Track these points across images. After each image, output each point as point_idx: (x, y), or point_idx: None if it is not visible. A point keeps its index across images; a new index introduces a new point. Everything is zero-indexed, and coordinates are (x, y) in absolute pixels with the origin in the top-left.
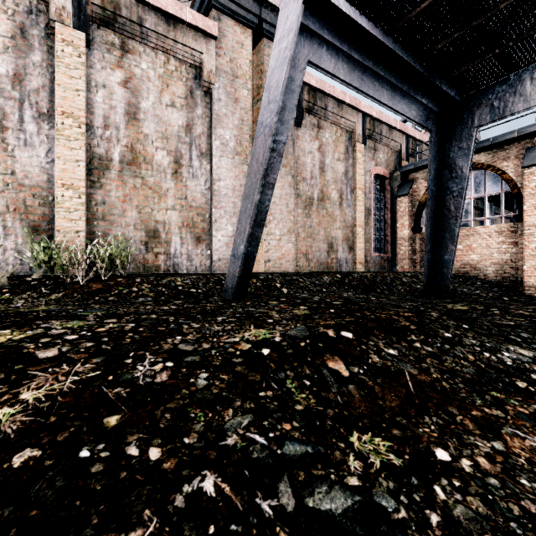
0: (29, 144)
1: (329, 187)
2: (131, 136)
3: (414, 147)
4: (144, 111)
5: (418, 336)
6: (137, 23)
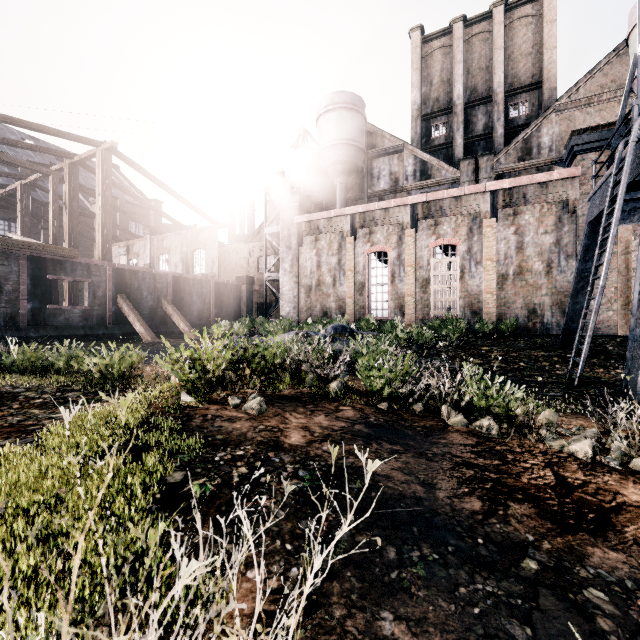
0: (473, 277)
1: None
2: (518, 259)
3: None
4: (526, 243)
5: (598, 359)
6: (522, 197)
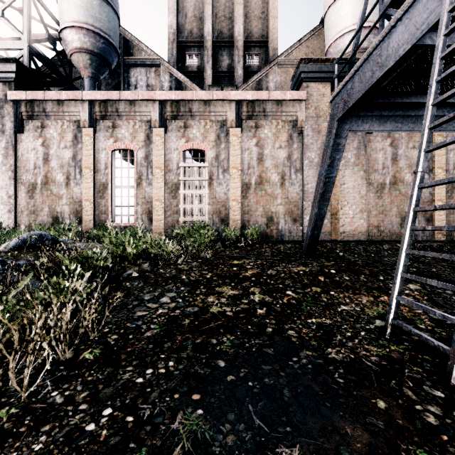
0: (220, 184)
1: (402, 172)
2: (259, 170)
3: None
4: (266, 155)
5: (365, 275)
6: (262, 112)
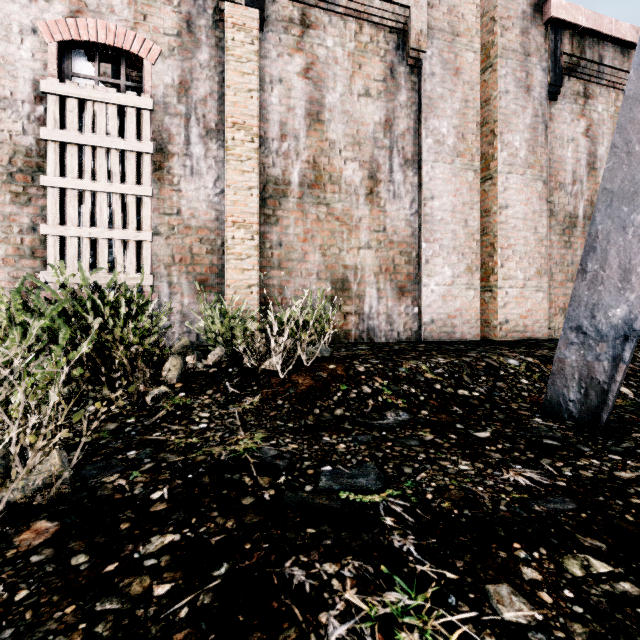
0: (196, 172)
1: None
2: (312, 147)
3: None
4: (329, 109)
5: None
6: None
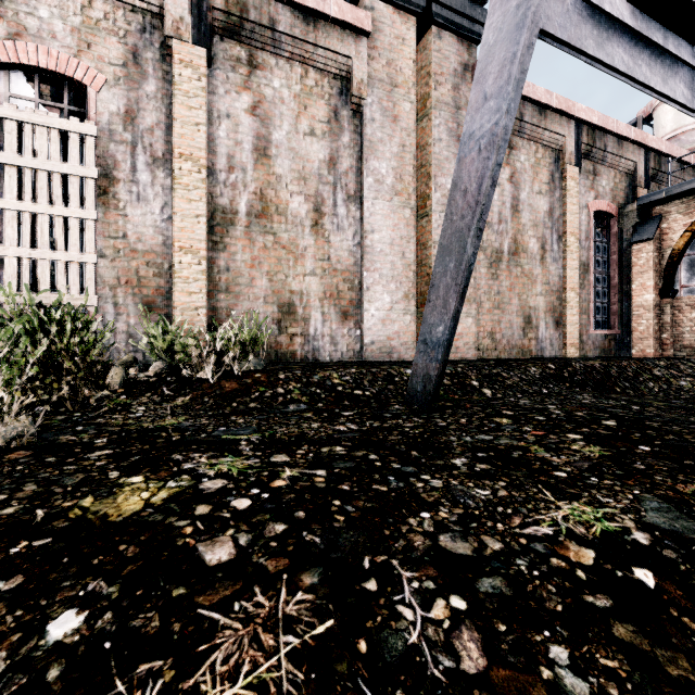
0: (142, 198)
1: (525, 233)
2: (260, 180)
3: (657, 166)
4: (276, 145)
5: None
6: (268, 26)
